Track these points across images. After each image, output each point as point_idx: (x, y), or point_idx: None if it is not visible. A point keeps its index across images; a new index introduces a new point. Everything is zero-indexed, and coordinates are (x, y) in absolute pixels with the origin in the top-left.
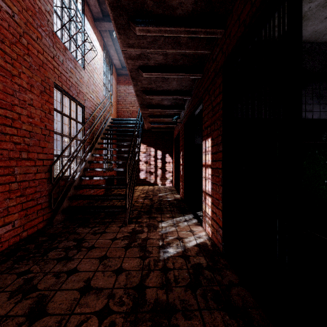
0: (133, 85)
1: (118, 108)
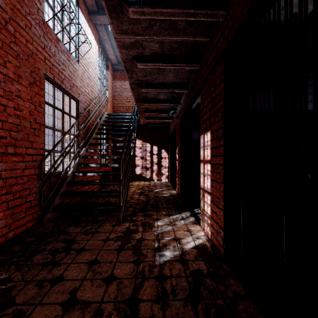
0: (128, 77)
1: (114, 103)
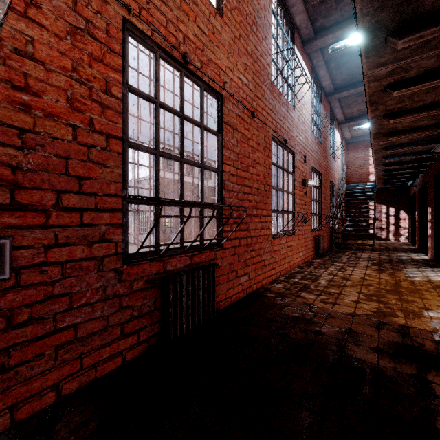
0: (376, 174)
1: (347, 172)
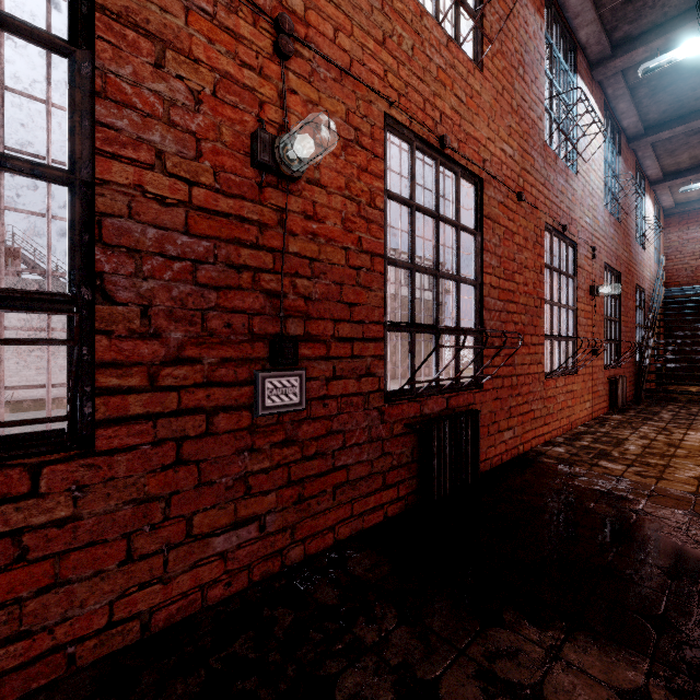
0: None
1: (666, 266)
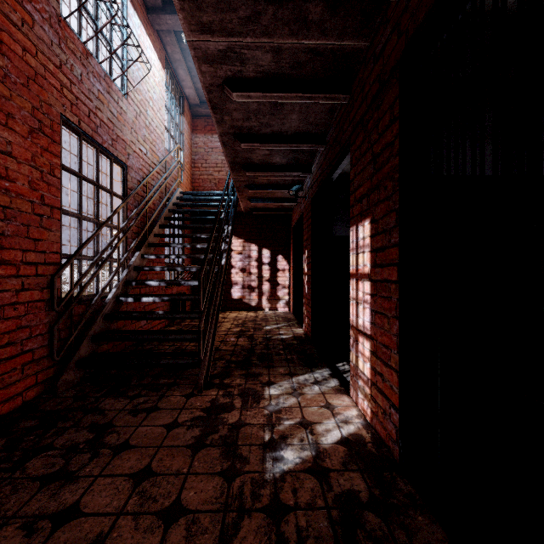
0: (216, 122)
1: (194, 174)
